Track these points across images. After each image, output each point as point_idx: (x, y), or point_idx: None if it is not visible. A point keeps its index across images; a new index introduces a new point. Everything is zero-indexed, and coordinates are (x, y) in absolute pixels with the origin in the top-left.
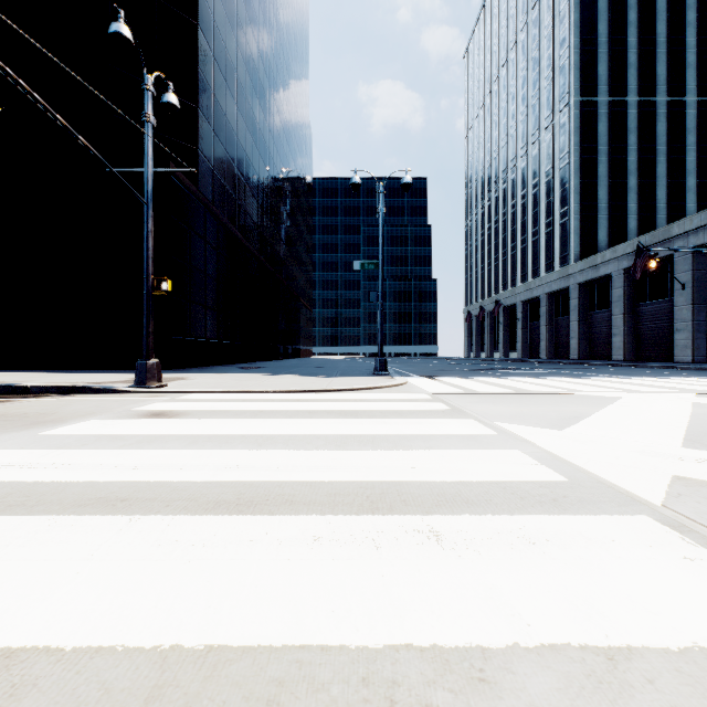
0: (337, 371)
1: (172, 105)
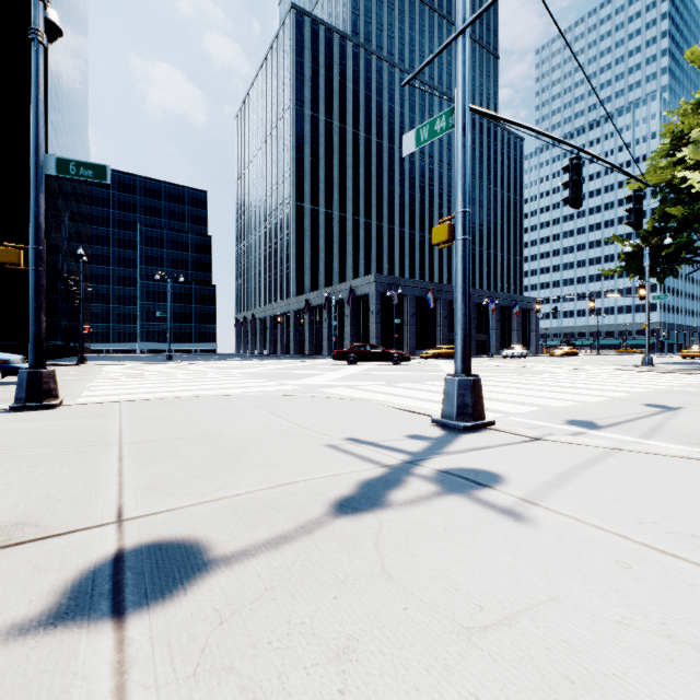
0: (147, 360)
1: (86, 261)
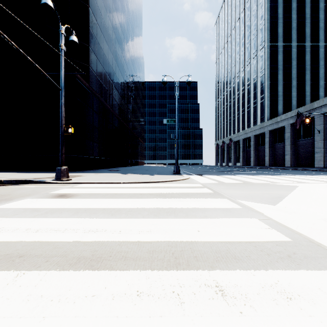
0: (155, 172)
1: (74, 41)
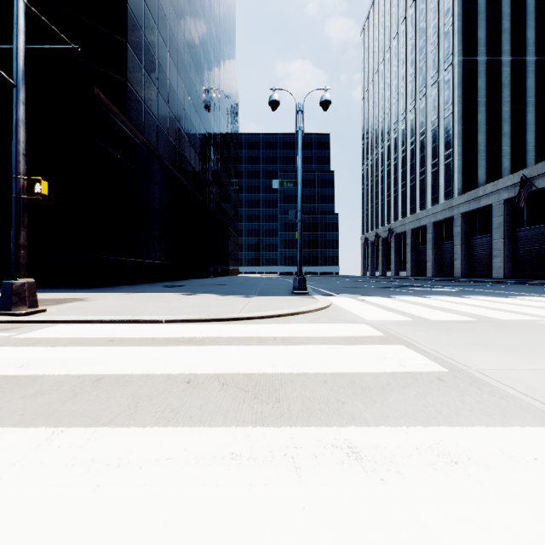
0: (256, 290)
1: None
